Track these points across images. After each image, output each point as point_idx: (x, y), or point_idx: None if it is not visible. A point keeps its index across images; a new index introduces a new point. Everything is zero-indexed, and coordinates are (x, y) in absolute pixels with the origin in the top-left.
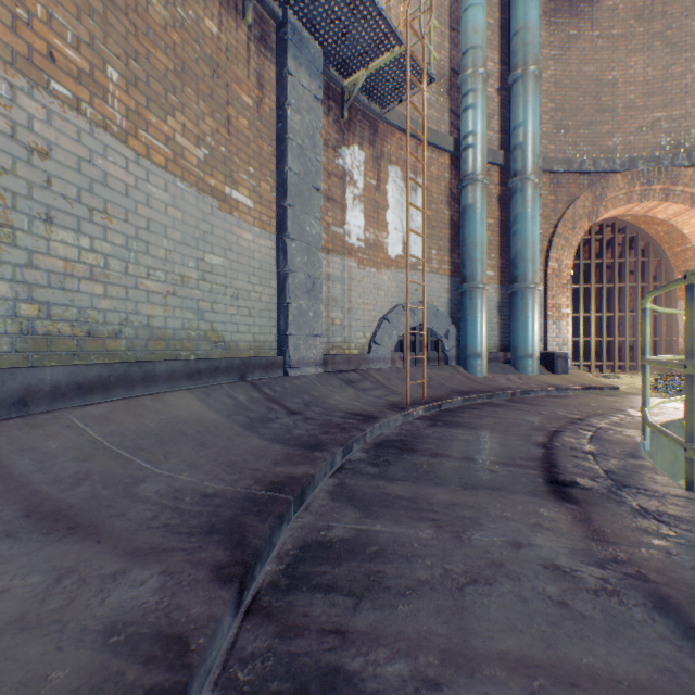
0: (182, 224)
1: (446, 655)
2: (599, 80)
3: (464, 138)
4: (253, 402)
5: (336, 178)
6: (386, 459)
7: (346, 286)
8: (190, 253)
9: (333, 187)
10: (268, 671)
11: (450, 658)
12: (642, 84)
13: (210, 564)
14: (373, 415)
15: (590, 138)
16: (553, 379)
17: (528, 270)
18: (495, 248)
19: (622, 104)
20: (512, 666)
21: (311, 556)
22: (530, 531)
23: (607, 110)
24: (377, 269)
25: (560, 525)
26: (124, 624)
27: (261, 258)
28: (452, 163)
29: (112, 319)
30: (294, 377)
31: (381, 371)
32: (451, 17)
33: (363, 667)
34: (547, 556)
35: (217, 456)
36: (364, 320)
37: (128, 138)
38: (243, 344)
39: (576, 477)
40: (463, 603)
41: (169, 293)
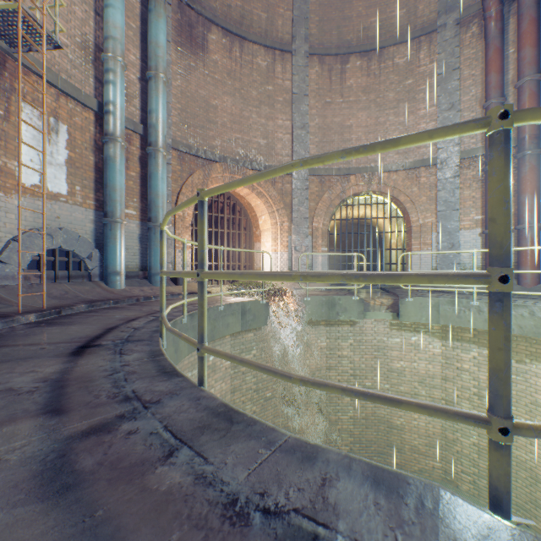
0: None
1: None
2: (209, 102)
3: (106, 104)
4: None
5: None
6: None
7: None
8: None
9: None
10: None
11: None
12: (231, 114)
13: None
14: None
15: (203, 136)
16: (175, 289)
17: (159, 214)
18: (138, 194)
19: (221, 122)
20: None
21: None
22: (19, 375)
23: (213, 122)
24: (6, 194)
25: (50, 368)
26: None
27: None
28: (98, 120)
29: None
30: None
31: (7, 288)
32: (97, 4)
33: None
34: (12, 385)
35: None
36: None
37: None
38: None
39: (105, 342)
40: None
41: None
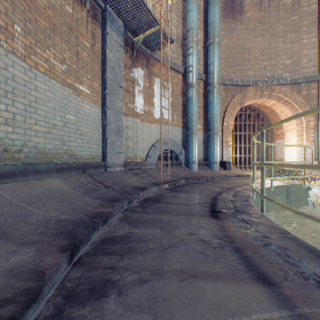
0: (54, 100)
1: (153, 271)
2: (244, 47)
3: (188, 67)
4: (89, 182)
5: (130, 82)
6: (147, 205)
7: (135, 131)
8: (58, 114)
9: (129, 86)
10: (80, 282)
11: (154, 272)
12: (260, 50)
13: (58, 245)
14: (144, 187)
15: (240, 71)
16: (225, 172)
17: (215, 126)
18: (202, 116)
19: (253, 58)
20: (176, 273)
21: (106, 242)
22: (198, 229)
23: (247, 59)
24: (149, 124)
25: (210, 226)
26: (16, 268)
27: (94, 117)
28: (183, 78)
29: (17, 143)
30: (110, 171)
31: (151, 169)
32: (182, 14)
33: (119, 278)
34: (201, 237)
35: (68, 205)
36: (143, 146)
37: (26, 59)
38: (85, 156)
39: (222, 209)
40: (164, 254)
41: (47, 132)
